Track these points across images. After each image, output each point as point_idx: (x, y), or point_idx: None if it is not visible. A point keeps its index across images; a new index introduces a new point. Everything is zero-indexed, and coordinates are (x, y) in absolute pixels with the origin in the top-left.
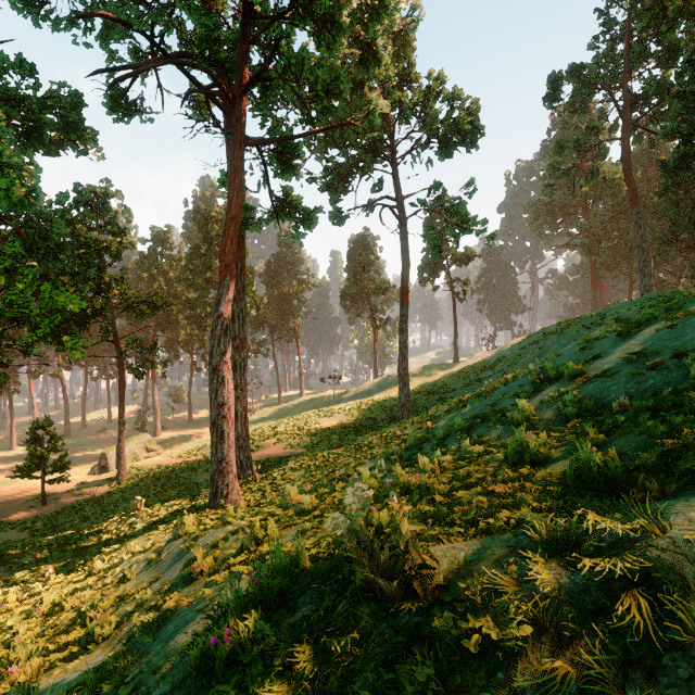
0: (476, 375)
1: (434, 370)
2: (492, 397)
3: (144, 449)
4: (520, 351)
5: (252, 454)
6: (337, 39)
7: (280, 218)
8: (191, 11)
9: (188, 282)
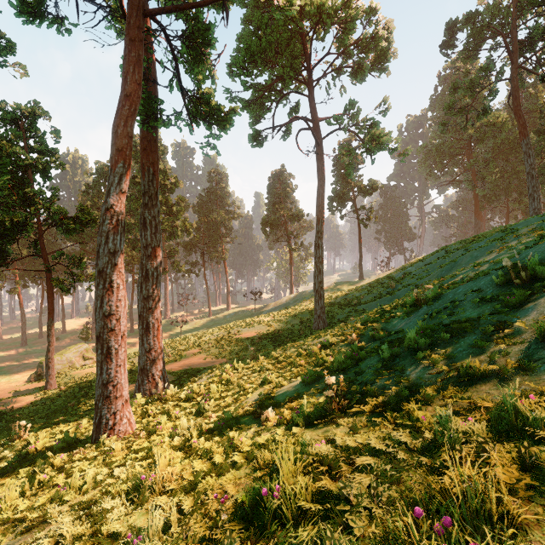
0: (384, 288)
1: (343, 287)
2: (431, 306)
3: (81, 357)
4: (426, 266)
5: (174, 364)
6: None
7: (194, 121)
8: None
9: (126, 209)
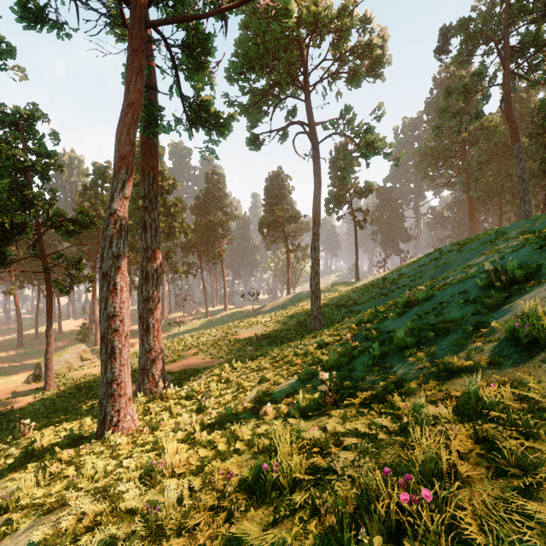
0: (380, 289)
1: (339, 287)
2: (421, 307)
3: (79, 358)
4: (420, 267)
5: (173, 364)
6: None
7: (193, 126)
8: None
9: None
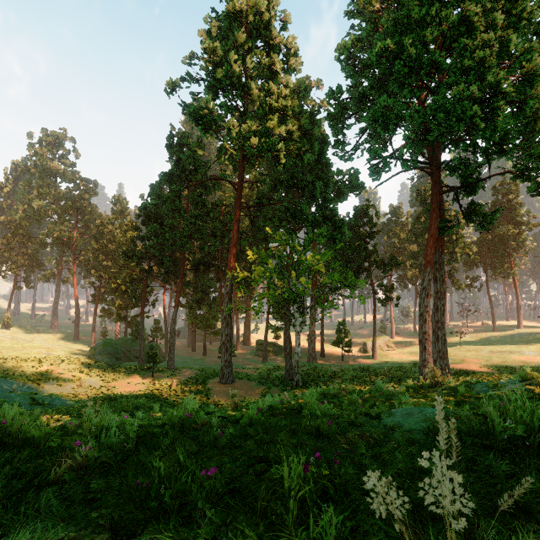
0: None
1: None
2: None
3: (385, 345)
4: None
5: (454, 364)
6: (497, 126)
7: (468, 218)
8: (407, 165)
9: (412, 240)
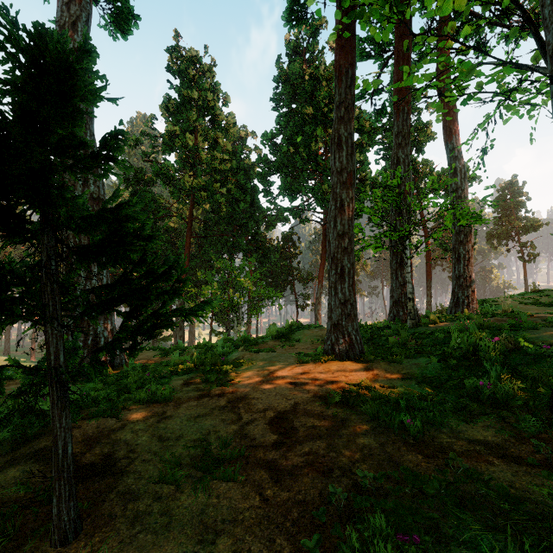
0: None
1: None
2: None
3: None
4: None
5: None
6: None
7: None
8: (304, 221)
9: None
